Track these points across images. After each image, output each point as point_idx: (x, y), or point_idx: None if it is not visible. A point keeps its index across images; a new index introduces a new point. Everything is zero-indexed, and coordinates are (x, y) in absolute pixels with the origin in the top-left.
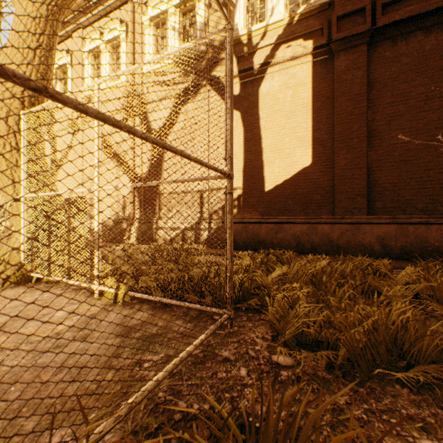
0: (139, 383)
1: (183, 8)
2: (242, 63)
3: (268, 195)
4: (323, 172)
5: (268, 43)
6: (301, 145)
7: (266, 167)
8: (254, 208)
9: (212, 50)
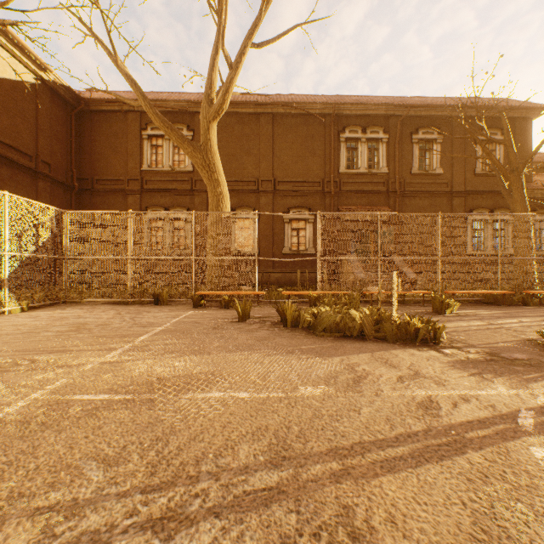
0: (92, 305)
1: None
2: None
3: None
4: None
5: None
6: None
7: None
8: None
9: None
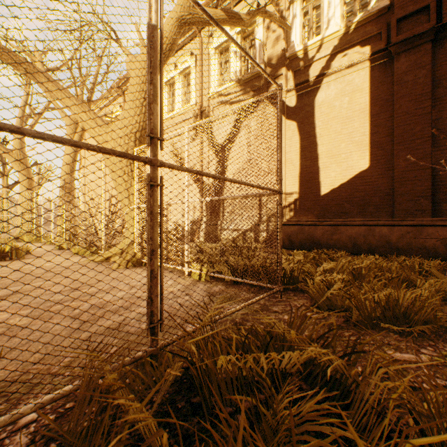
0: None
1: (243, 34)
2: (298, 76)
3: (323, 199)
4: (382, 174)
5: (323, 55)
6: (358, 149)
7: (321, 172)
8: (310, 211)
9: (269, 69)
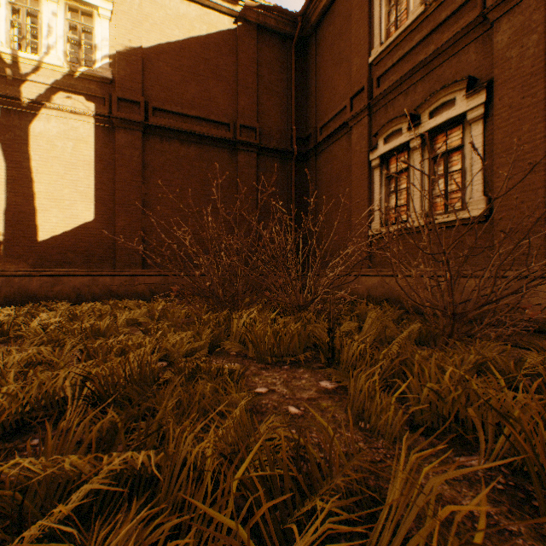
0: None
1: None
2: (4, 85)
3: (43, 245)
4: (106, 229)
5: (43, 82)
6: (84, 199)
7: (40, 214)
8: (23, 259)
9: None
